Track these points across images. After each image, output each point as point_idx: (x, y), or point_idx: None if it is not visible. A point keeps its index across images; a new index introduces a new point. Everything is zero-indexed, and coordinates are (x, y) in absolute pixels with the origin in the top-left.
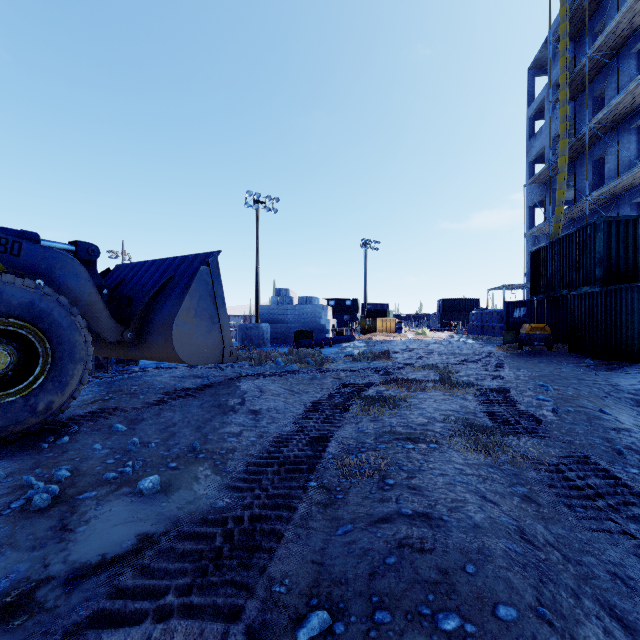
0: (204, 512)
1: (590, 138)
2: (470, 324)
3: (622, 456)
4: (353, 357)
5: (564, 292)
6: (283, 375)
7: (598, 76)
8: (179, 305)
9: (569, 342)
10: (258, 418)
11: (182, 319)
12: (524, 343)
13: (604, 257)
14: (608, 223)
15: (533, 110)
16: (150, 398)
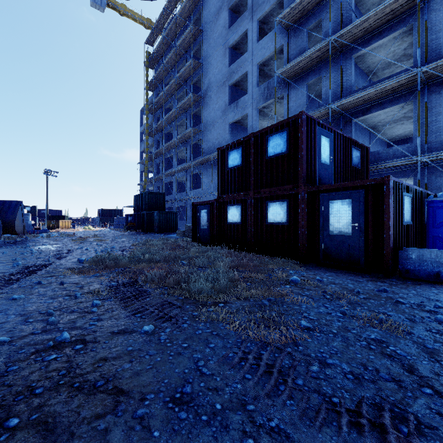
0: (58, 246)
1: (156, 156)
2: (114, 223)
3: (120, 240)
4: (58, 236)
5: (141, 212)
6: (42, 238)
7: (159, 134)
8: (14, 217)
9: (141, 228)
10: (49, 243)
11: (17, 221)
12: (127, 229)
13: (148, 203)
14: (149, 193)
15: (142, 130)
16: (5, 243)
